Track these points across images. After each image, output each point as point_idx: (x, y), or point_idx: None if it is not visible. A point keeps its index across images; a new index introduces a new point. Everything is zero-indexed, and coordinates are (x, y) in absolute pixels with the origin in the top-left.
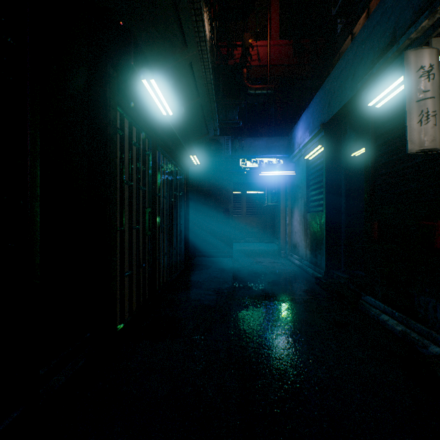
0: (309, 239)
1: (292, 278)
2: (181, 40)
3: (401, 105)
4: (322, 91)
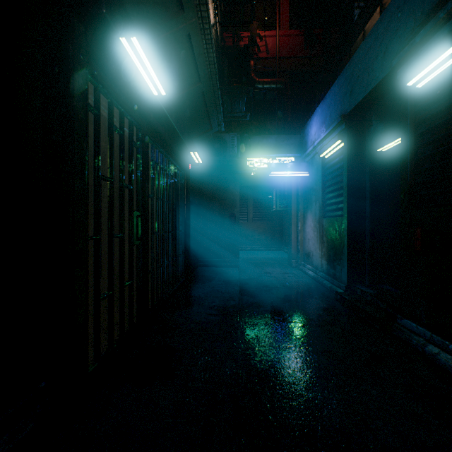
0: (325, 248)
1: (307, 293)
2: (176, 0)
3: None
4: (342, 78)
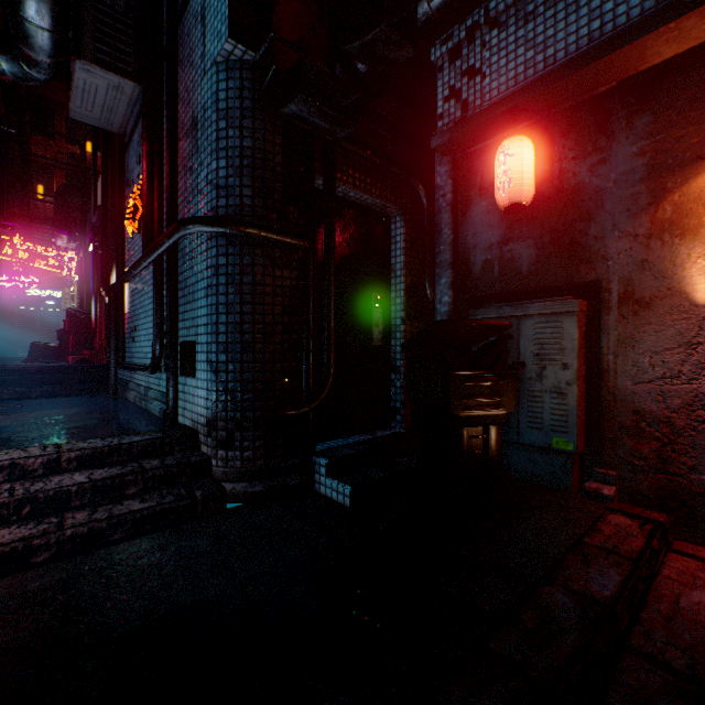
0: None
1: None
2: None
3: None
4: None
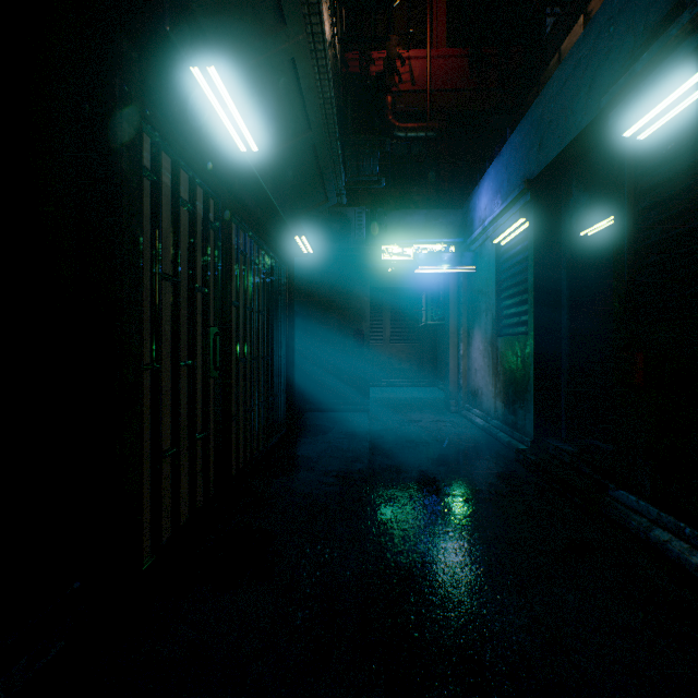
0: (501, 382)
1: (474, 451)
2: (274, 9)
3: (693, 129)
4: (526, 123)
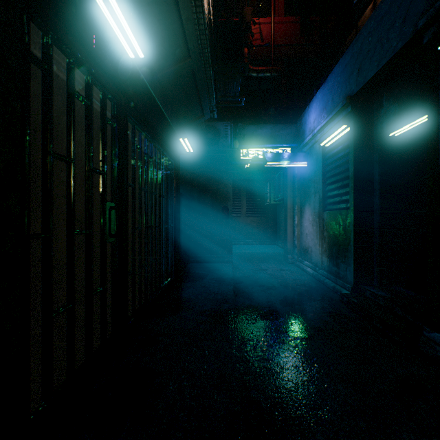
0: (326, 243)
1: (308, 294)
2: None
3: None
4: (347, 56)
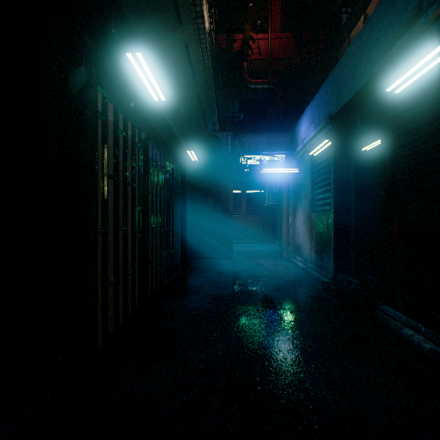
0: (314, 240)
1: (297, 283)
2: (175, 15)
3: (427, 88)
4: (329, 81)
